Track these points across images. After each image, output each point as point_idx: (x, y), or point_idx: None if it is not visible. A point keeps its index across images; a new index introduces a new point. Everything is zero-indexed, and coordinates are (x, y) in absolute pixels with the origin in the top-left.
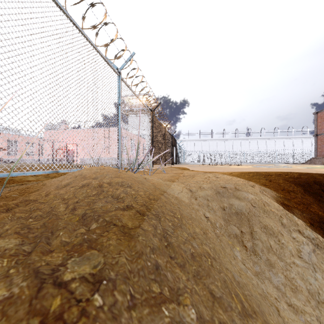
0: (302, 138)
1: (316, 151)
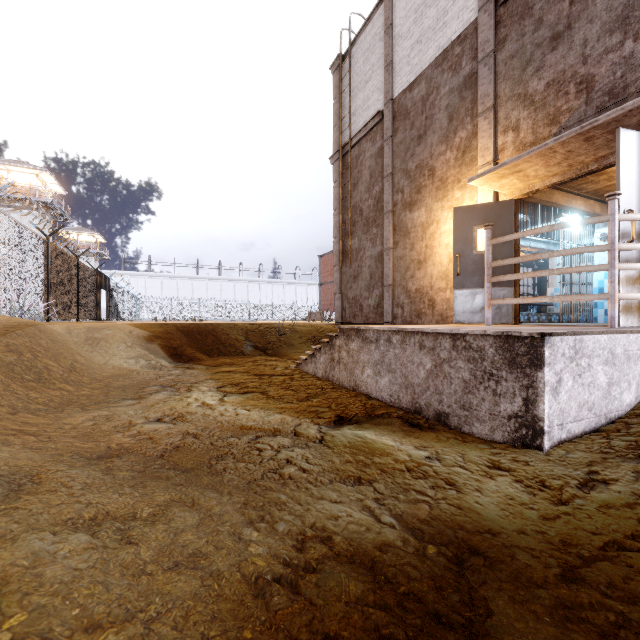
0: None
1: (321, 304)
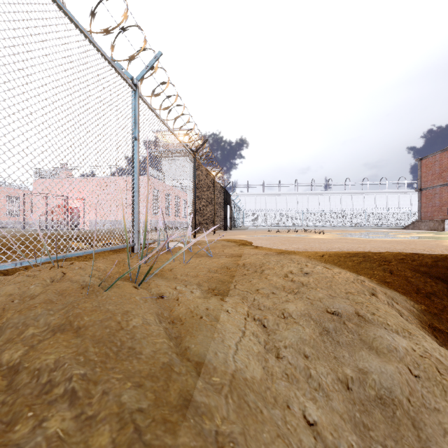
0: (398, 193)
1: (420, 211)
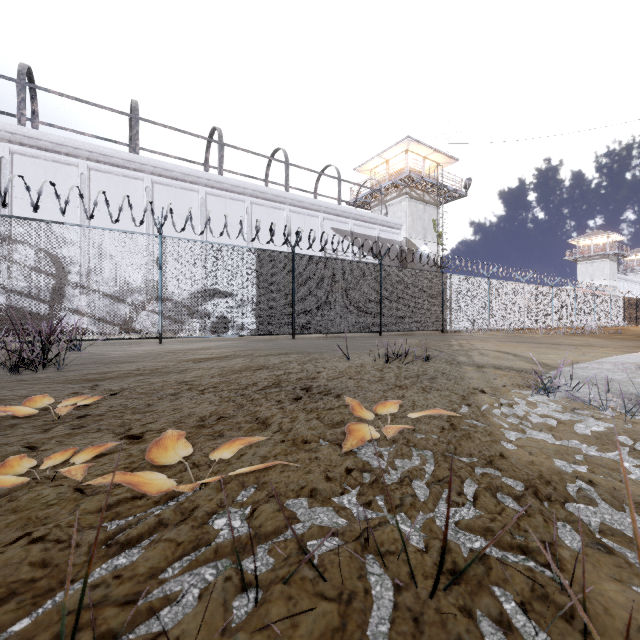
0: None
1: None
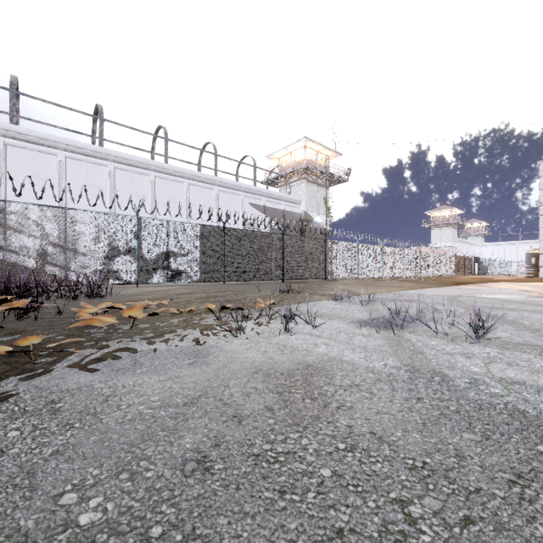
0: None
1: None
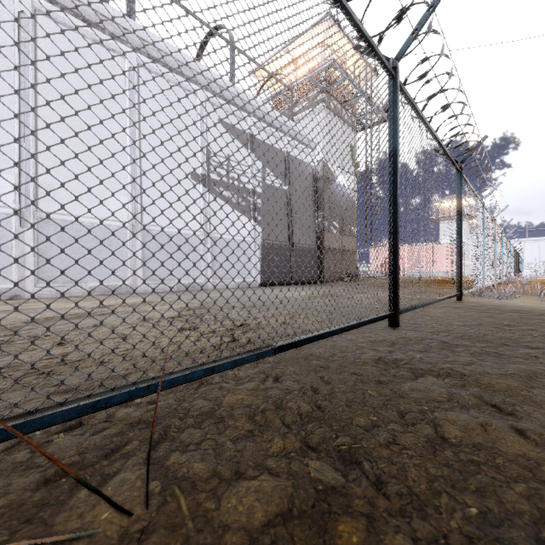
0: None
1: None
